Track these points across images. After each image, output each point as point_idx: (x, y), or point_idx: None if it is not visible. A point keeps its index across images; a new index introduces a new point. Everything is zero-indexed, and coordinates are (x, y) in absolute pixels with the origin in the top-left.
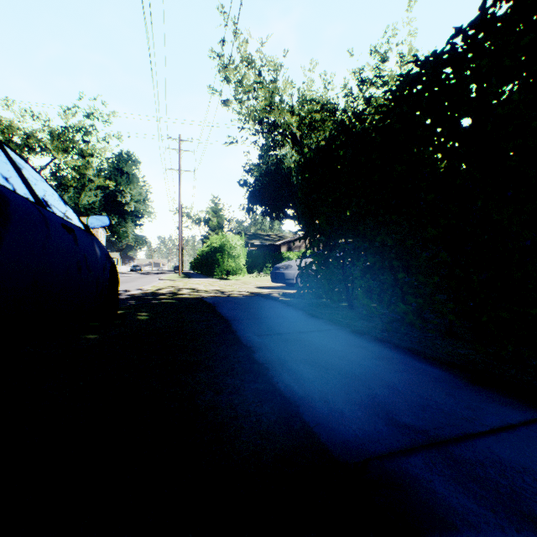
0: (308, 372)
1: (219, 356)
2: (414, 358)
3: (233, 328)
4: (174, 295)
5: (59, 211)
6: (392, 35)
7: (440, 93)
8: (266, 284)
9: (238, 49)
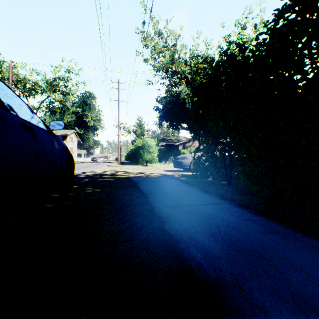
0: (213, 247)
1: (137, 226)
2: (303, 233)
3: (149, 200)
4: (112, 175)
5: (24, 116)
6: (249, 13)
7: (317, 12)
8: (170, 169)
9: (153, 26)
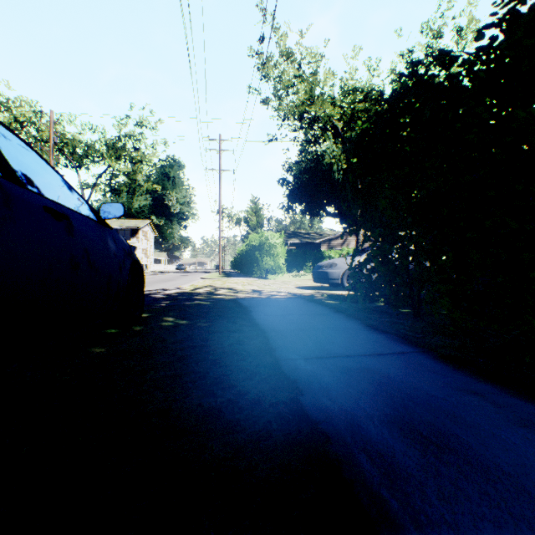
0: (404, 455)
1: (248, 398)
2: None
3: (271, 344)
4: (209, 296)
5: (54, 194)
6: (447, 8)
7: None
8: (307, 284)
9: (277, 43)
